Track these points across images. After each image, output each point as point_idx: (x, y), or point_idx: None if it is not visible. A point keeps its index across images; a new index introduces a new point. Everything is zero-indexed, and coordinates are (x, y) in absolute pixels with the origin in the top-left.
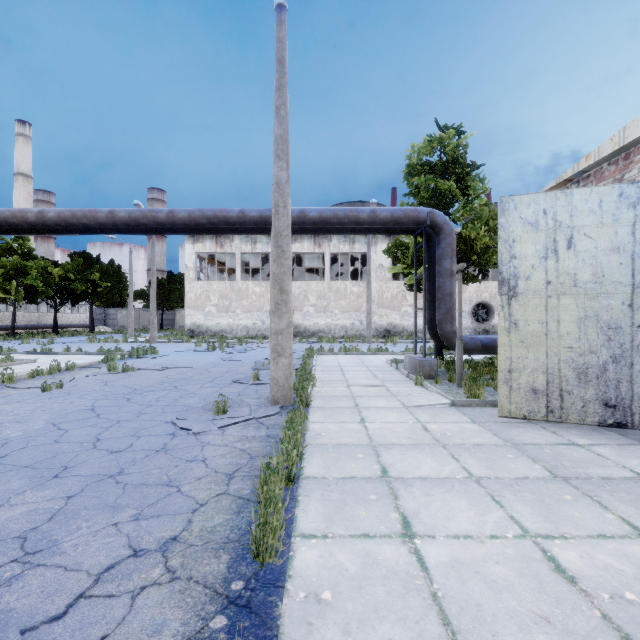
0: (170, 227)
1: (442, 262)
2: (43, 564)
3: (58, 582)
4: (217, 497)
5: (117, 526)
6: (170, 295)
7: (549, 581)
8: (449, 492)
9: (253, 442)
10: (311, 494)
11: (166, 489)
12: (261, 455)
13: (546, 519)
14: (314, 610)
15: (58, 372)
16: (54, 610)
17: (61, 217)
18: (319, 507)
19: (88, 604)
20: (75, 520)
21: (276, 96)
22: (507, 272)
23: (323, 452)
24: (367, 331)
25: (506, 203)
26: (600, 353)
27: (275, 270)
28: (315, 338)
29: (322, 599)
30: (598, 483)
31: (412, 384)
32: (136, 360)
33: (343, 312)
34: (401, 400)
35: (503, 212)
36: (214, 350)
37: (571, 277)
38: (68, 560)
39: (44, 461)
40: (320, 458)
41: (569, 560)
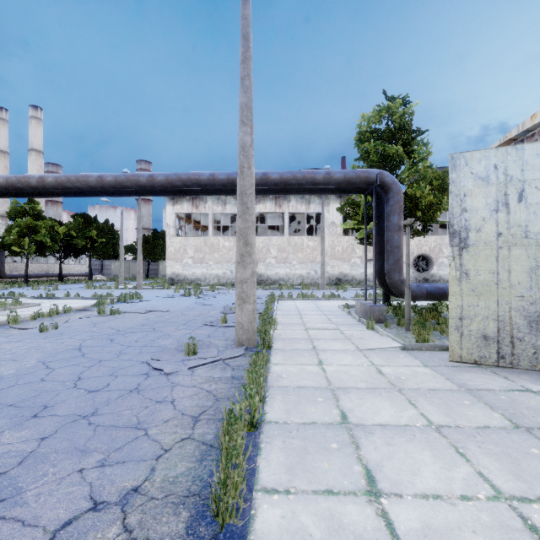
0: (151, 189)
1: (390, 218)
2: (2, 517)
3: None
4: (182, 442)
5: (82, 473)
6: (154, 249)
7: None
8: (411, 442)
9: (219, 383)
10: (273, 441)
11: (134, 432)
12: (226, 397)
13: (517, 477)
14: None
15: (56, 314)
16: None
17: (58, 181)
18: (281, 456)
19: None
20: (43, 465)
21: (241, 68)
22: (458, 225)
23: (284, 395)
24: (321, 279)
25: (457, 159)
26: None
27: (240, 225)
28: (276, 285)
29: None
30: None
31: (364, 328)
32: (123, 304)
33: (300, 263)
34: (355, 343)
35: (454, 168)
36: (190, 296)
37: (522, 229)
38: (27, 513)
39: (27, 400)
40: (281, 401)
41: None
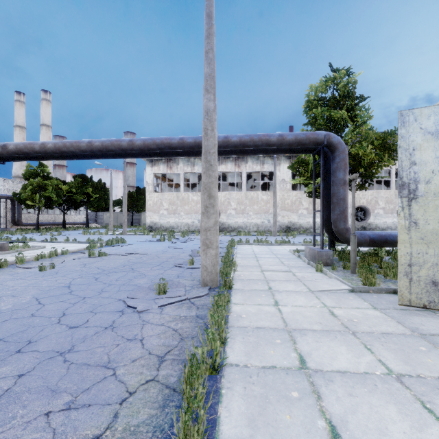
0: (131, 152)
1: (336, 174)
2: None
3: None
4: (146, 384)
5: (48, 417)
6: (137, 202)
7: None
8: (373, 393)
9: (184, 322)
10: (234, 386)
11: (103, 371)
12: (190, 336)
13: None
14: None
15: (56, 256)
16: None
17: (56, 147)
18: (242, 405)
19: None
20: (14, 405)
21: (205, 43)
22: (407, 177)
23: (244, 336)
24: (273, 227)
25: (406, 116)
26: None
27: (205, 180)
28: (235, 232)
29: None
30: None
31: (313, 270)
32: (110, 247)
33: (256, 214)
34: (306, 285)
35: (403, 124)
36: (164, 240)
37: None
38: None
39: (15, 334)
40: (241, 342)
41: None
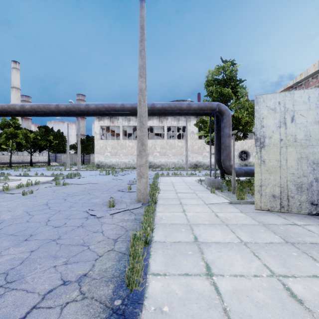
0: (86, 112)
1: (224, 130)
2: (15, 288)
3: (22, 299)
4: (108, 252)
5: (55, 267)
6: (87, 147)
7: (288, 302)
8: (230, 250)
9: (127, 222)
10: (157, 251)
11: (82, 247)
12: (131, 229)
13: (283, 266)
14: (159, 317)
15: (31, 185)
16: (19, 315)
17: (32, 108)
18: (162, 258)
19: (37, 312)
20: (34, 264)
21: (139, 45)
22: (259, 134)
23: (164, 228)
24: (185, 165)
25: (259, 98)
26: (309, 176)
27: (139, 134)
28: (159, 168)
29: (163, 311)
30: (310, 246)
31: (209, 192)
32: (70, 179)
33: (173, 155)
34: (203, 200)
35: (257, 103)
36: (109, 174)
37: (293, 137)
38: (28, 286)
39: (20, 232)
40: (162, 231)
41: (298, 290)
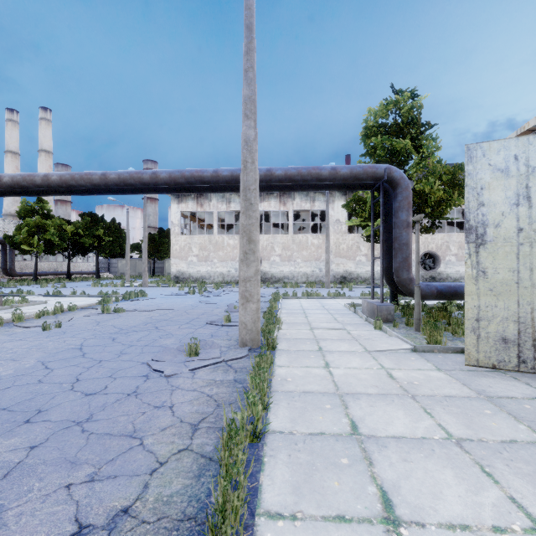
0: (154, 187)
1: (399, 214)
2: None
3: None
4: (179, 454)
5: (69, 489)
6: (160, 247)
7: None
8: (430, 458)
9: (221, 387)
10: (277, 454)
11: (129, 441)
12: (227, 402)
13: None
14: None
15: (61, 312)
16: None
17: (62, 180)
18: (286, 473)
19: None
20: (29, 478)
21: (244, 60)
22: (475, 220)
23: (289, 401)
24: (326, 278)
25: (473, 150)
26: None
27: (244, 221)
28: (280, 283)
29: None
30: None
31: (371, 328)
32: (128, 302)
33: (305, 261)
34: (363, 344)
35: (470, 159)
36: (194, 294)
37: None
38: None
39: (22, 403)
40: (286, 408)
41: None
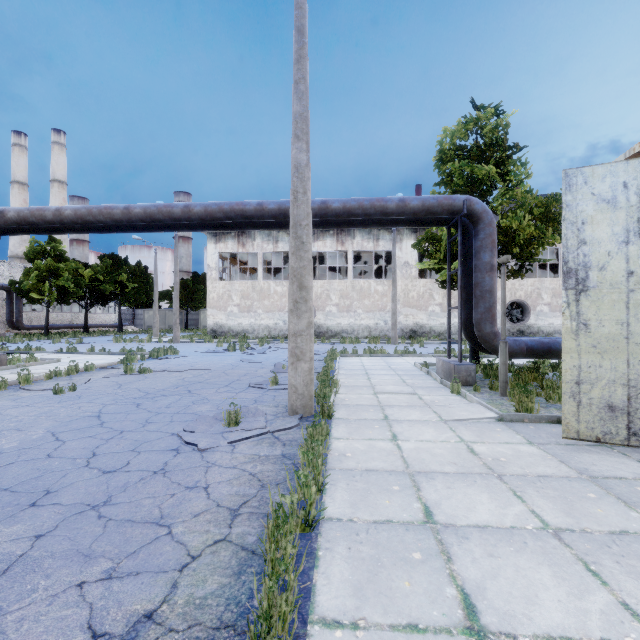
0: (187, 223)
1: (480, 255)
2: None
3: None
4: (214, 546)
5: (81, 589)
6: (194, 295)
7: None
8: (521, 553)
9: (266, 464)
10: (335, 547)
11: (154, 530)
12: (274, 483)
13: None
14: None
15: (76, 373)
16: None
17: (78, 214)
18: (345, 570)
19: None
20: (33, 575)
21: (295, 69)
22: (574, 261)
23: (349, 481)
24: (392, 331)
25: (573, 177)
26: None
27: (294, 264)
28: (338, 339)
29: None
30: None
31: (447, 392)
32: (156, 361)
33: (367, 312)
34: (437, 412)
35: (569, 188)
36: (234, 351)
37: None
38: None
39: (27, 482)
40: (345, 490)
41: None
